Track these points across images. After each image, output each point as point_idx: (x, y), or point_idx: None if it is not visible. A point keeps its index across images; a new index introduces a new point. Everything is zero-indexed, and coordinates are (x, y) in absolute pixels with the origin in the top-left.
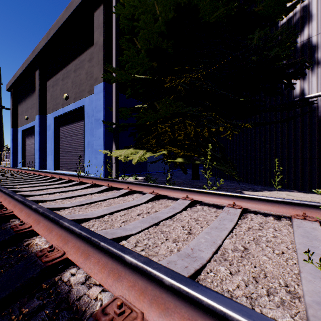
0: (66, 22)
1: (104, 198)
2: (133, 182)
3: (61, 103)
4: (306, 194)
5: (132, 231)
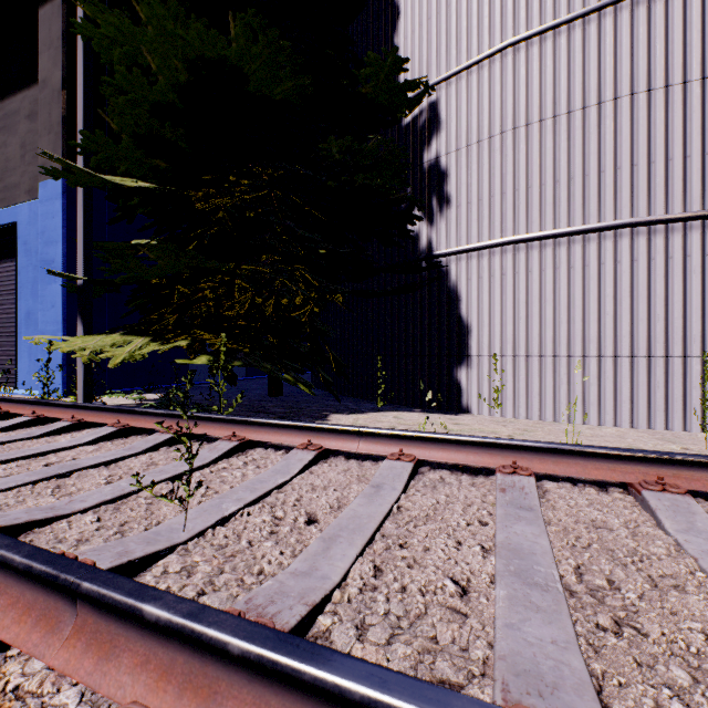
0: None
1: None
2: (87, 405)
3: None
4: (425, 414)
5: None
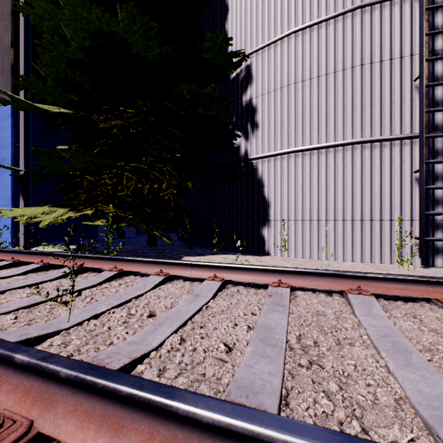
0: None
1: None
2: (23, 251)
3: None
4: (242, 256)
5: None
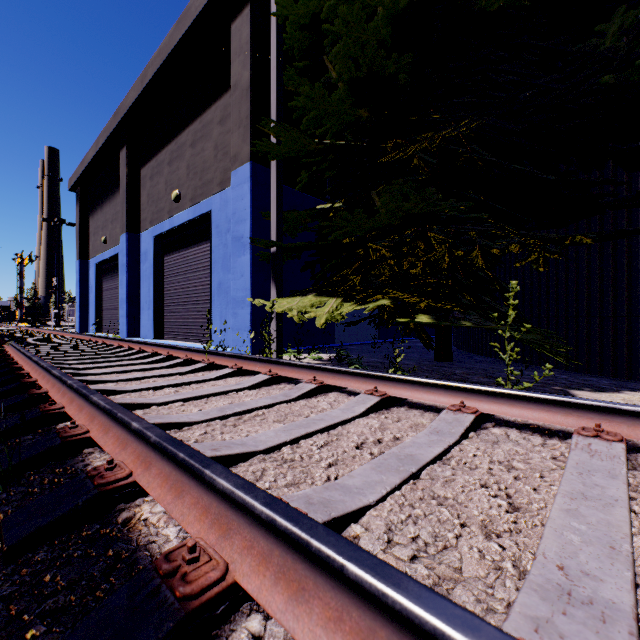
0: (178, 49)
1: (268, 402)
2: (326, 367)
3: (167, 208)
4: None
5: (366, 497)
